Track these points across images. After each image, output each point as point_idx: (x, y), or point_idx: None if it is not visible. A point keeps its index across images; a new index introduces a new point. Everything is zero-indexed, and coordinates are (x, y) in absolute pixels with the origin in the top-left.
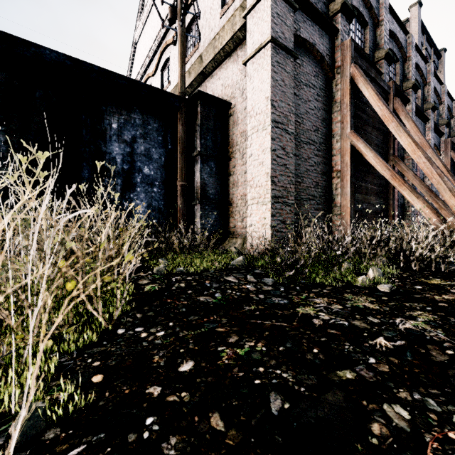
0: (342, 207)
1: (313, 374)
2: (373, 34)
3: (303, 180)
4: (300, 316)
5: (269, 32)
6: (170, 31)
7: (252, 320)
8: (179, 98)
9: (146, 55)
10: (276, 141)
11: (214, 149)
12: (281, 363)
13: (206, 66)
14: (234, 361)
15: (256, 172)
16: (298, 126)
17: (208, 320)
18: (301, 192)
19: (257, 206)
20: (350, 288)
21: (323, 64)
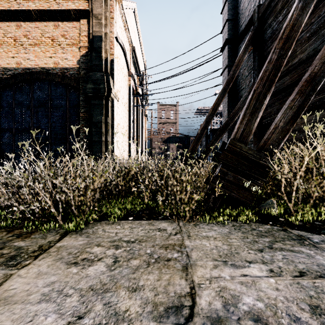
0: None
1: None
2: None
3: None
4: None
5: None
6: None
7: None
8: None
9: None
10: None
11: None
12: None
13: None
14: None
15: None
16: None
17: None
18: None
19: None
20: None
21: None
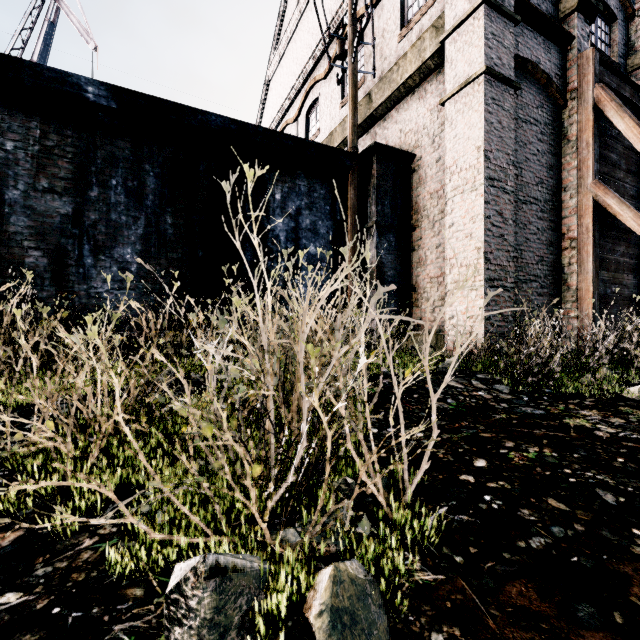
0: (579, 290)
1: (633, 478)
2: (625, 31)
3: (521, 255)
4: (574, 428)
5: (481, 60)
6: (321, 63)
7: (516, 429)
8: (351, 155)
9: (286, 97)
10: (491, 205)
11: (393, 217)
12: (587, 468)
13: (378, 107)
14: (530, 462)
15: (460, 247)
16: (515, 180)
17: (461, 425)
18: (518, 271)
19: (462, 292)
20: (622, 400)
21: (551, 88)
